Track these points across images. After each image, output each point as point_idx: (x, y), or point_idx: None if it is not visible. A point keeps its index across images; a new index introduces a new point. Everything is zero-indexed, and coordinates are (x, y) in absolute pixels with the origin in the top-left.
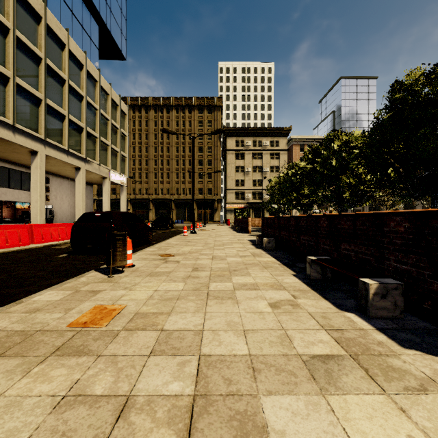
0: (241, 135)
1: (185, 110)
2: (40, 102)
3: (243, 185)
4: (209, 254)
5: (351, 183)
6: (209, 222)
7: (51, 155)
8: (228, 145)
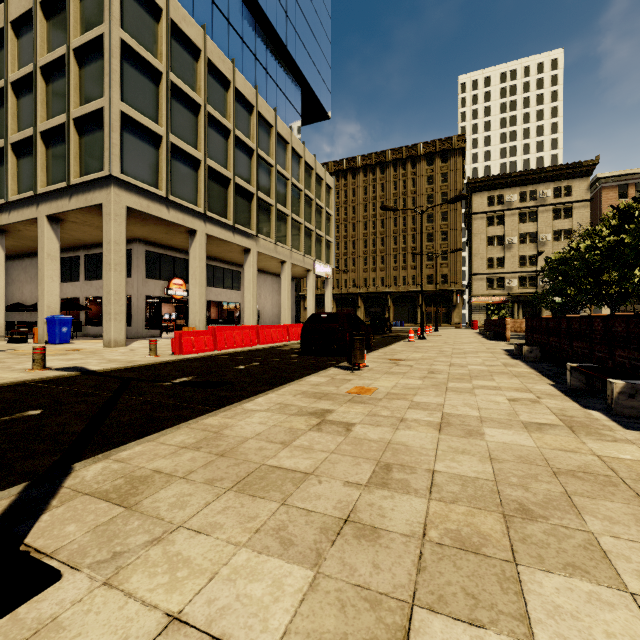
0: (498, 186)
1: (407, 164)
2: (252, 197)
3: (501, 266)
4: (445, 362)
5: None
6: (444, 325)
7: (261, 251)
8: (475, 206)
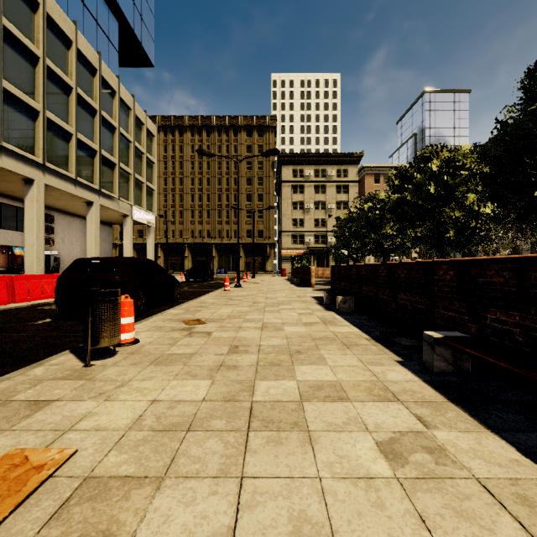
0: (300, 162)
1: (230, 132)
2: (36, 115)
3: (302, 225)
4: (257, 321)
5: (457, 217)
6: (260, 273)
7: (53, 185)
8: (284, 175)
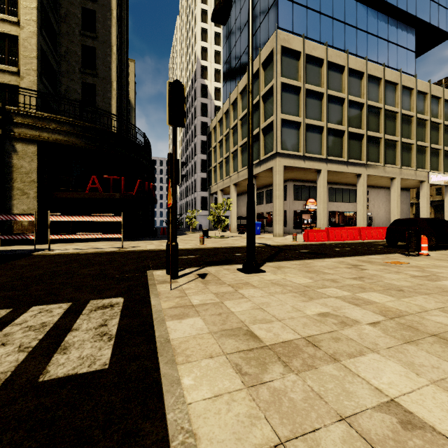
0: None
1: None
2: (362, 137)
3: None
4: None
5: None
6: None
7: (370, 174)
8: None
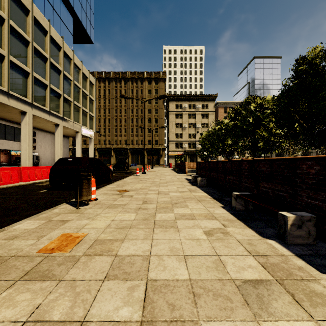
0: (180, 100)
1: (138, 81)
2: (28, 75)
3: (181, 137)
4: (155, 190)
5: (264, 135)
6: (156, 165)
7: (37, 115)
8: (170, 107)
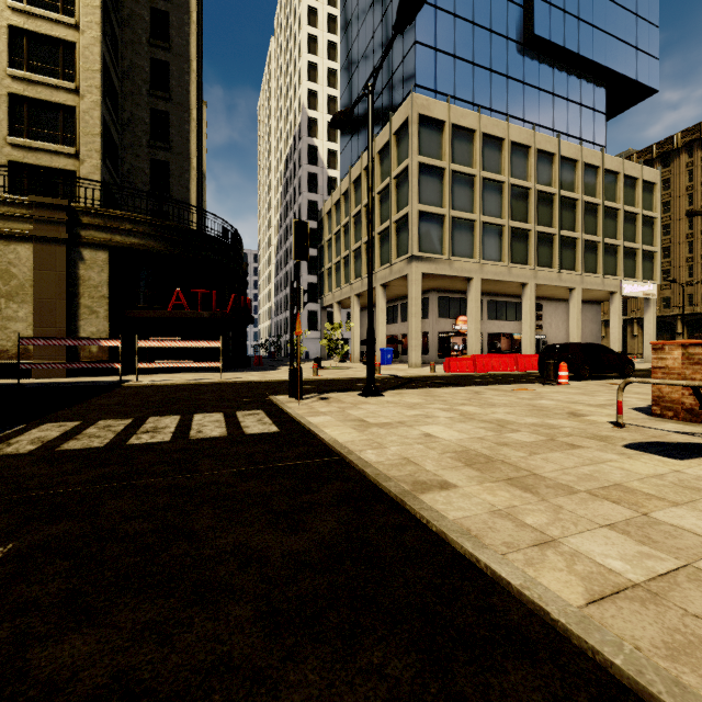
0: None
1: None
2: (529, 233)
3: None
4: None
5: None
6: None
7: (540, 283)
8: None
